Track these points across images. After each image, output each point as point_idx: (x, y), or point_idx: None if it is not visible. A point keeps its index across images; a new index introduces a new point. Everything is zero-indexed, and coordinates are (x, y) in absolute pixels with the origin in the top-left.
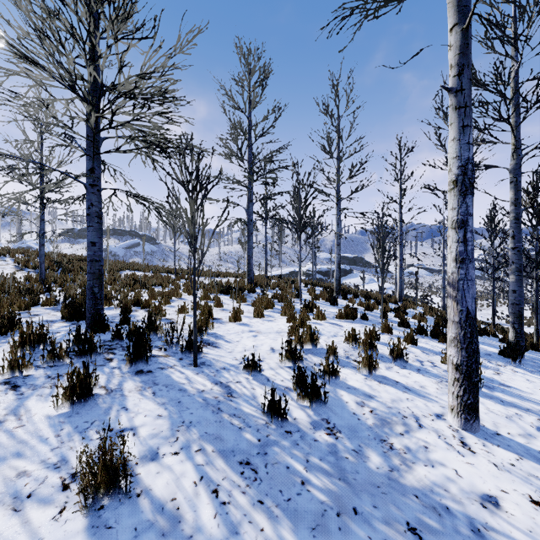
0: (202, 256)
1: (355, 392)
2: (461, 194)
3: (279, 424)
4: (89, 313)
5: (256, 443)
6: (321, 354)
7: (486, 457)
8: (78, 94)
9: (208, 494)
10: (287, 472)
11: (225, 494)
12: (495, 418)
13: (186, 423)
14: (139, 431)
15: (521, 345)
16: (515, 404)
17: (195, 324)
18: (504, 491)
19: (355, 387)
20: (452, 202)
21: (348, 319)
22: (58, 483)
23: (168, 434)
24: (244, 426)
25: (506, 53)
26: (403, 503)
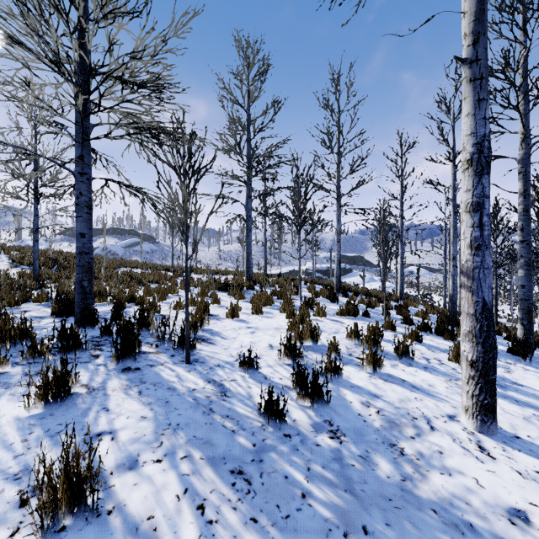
0: (194, 246)
1: (360, 391)
2: (476, 174)
3: (277, 427)
4: (78, 308)
5: (251, 448)
6: (322, 351)
7: (508, 464)
8: (64, 74)
9: (193, 511)
10: (285, 482)
11: (212, 511)
12: (512, 419)
13: (172, 426)
14: (119, 435)
15: (530, 342)
16: (531, 404)
17: (187, 318)
18: (533, 504)
19: (359, 386)
20: (466, 183)
21: (350, 316)
22: (16, 497)
23: (151, 438)
24: (237, 429)
25: (515, 38)
26: (420, 519)
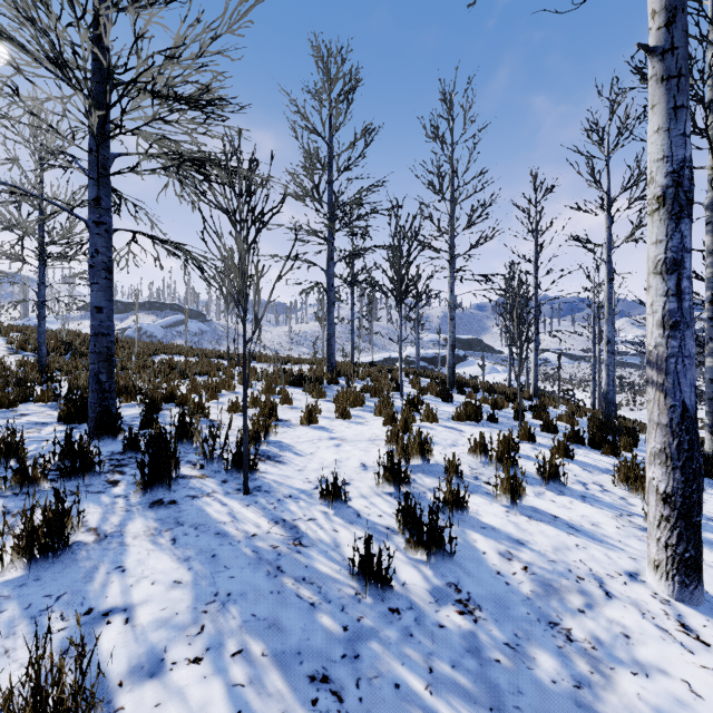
0: (255, 324)
1: (495, 535)
2: (671, 217)
3: (378, 596)
4: (93, 412)
5: (341, 634)
6: (437, 473)
7: None
8: (70, 79)
9: None
10: (396, 696)
11: None
12: None
13: (220, 597)
14: (137, 614)
15: None
16: None
17: (245, 428)
18: None
19: (494, 526)
20: (656, 231)
21: (470, 421)
22: None
23: (187, 618)
24: (319, 601)
25: (702, 36)
26: None
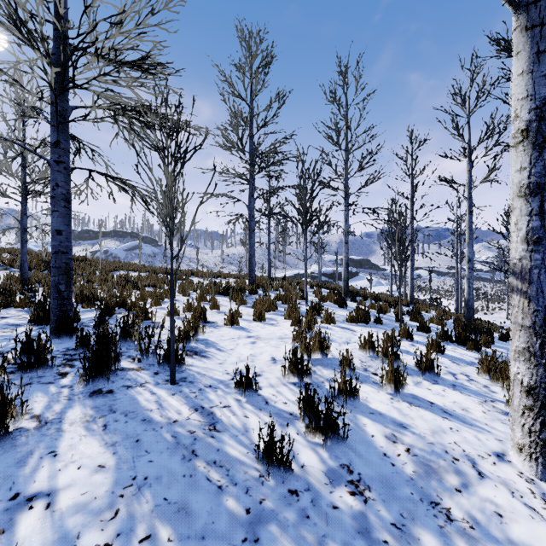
0: (181, 242)
1: (382, 420)
2: (535, 148)
3: (280, 478)
4: (54, 315)
5: (243, 517)
6: (333, 366)
7: None
8: (29, 41)
9: None
10: None
11: None
12: None
13: (137, 481)
14: (59, 499)
15: None
16: None
17: (172, 329)
18: None
19: (380, 412)
20: (521, 160)
21: (361, 322)
22: None
23: (104, 503)
24: (226, 483)
25: None
26: None
